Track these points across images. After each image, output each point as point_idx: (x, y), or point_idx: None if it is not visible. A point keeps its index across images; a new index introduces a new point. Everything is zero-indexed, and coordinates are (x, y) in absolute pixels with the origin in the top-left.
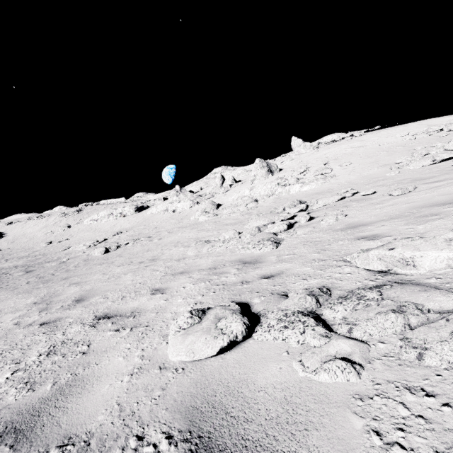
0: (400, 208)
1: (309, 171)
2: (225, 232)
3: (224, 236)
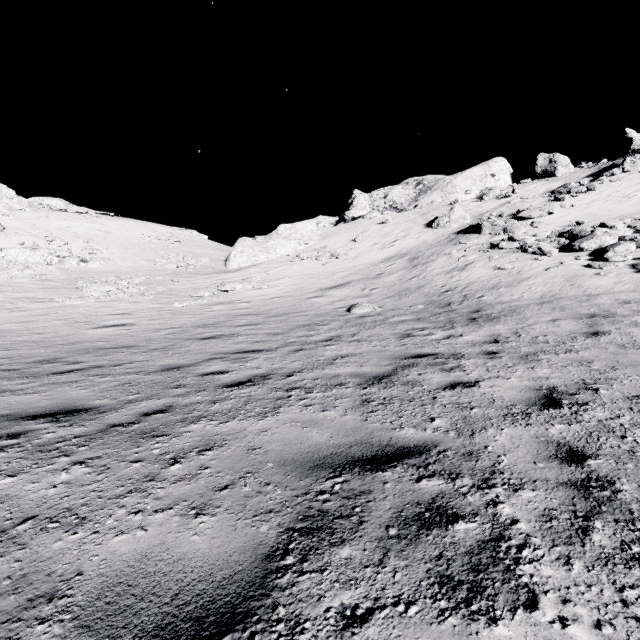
0: (186, 286)
1: (71, 246)
2: (89, 292)
3: (92, 294)
